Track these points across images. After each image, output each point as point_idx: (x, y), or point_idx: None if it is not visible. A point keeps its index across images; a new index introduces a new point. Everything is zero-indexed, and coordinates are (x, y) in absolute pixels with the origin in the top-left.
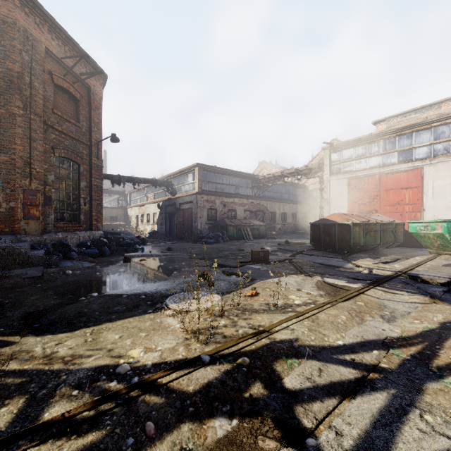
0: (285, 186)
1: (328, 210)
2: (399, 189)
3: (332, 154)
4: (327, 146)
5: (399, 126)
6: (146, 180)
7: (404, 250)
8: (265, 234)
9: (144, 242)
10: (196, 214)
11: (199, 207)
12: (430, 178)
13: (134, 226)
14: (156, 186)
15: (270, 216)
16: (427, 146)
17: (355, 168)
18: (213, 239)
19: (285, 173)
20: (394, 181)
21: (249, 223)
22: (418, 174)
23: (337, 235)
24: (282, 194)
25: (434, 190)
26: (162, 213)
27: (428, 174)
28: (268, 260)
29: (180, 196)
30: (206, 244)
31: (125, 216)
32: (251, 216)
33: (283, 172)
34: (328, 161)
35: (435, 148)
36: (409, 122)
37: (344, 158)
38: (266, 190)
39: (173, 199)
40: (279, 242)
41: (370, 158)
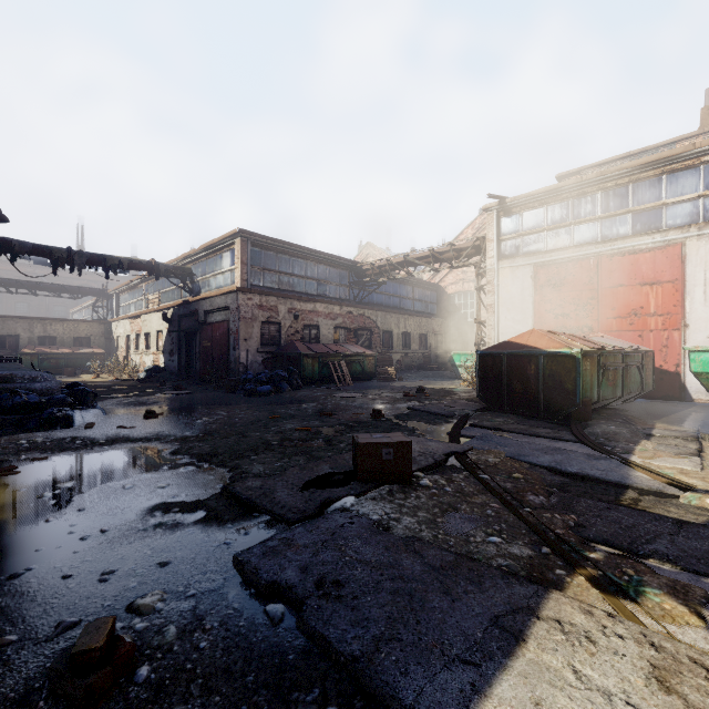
0: (408, 285)
1: (496, 326)
2: (636, 285)
3: (503, 220)
4: (493, 204)
5: (638, 162)
6: (134, 263)
7: (653, 406)
8: (374, 372)
9: (83, 399)
10: (236, 333)
11: (242, 319)
12: (700, 264)
13: (122, 357)
14: (159, 276)
15: (383, 339)
16: (692, 202)
17: (548, 245)
18: (270, 386)
19: (412, 258)
20: (627, 270)
21: (345, 352)
22: (675, 255)
23: (544, 378)
24: (402, 299)
25: (708, 287)
26: (170, 330)
27: (696, 255)
28: (408, 472)
29: (206, 297)
30: (254, 395)
31: (106, 338)
32: (347, 338)
33: (408, 256)
34: (494, 232)
35: (708, 204)
36: (658, 154)
37: (527, 227)
38: (375, 291)
39: (192, 303)
40: (402, 387)
41: (577, 225)
